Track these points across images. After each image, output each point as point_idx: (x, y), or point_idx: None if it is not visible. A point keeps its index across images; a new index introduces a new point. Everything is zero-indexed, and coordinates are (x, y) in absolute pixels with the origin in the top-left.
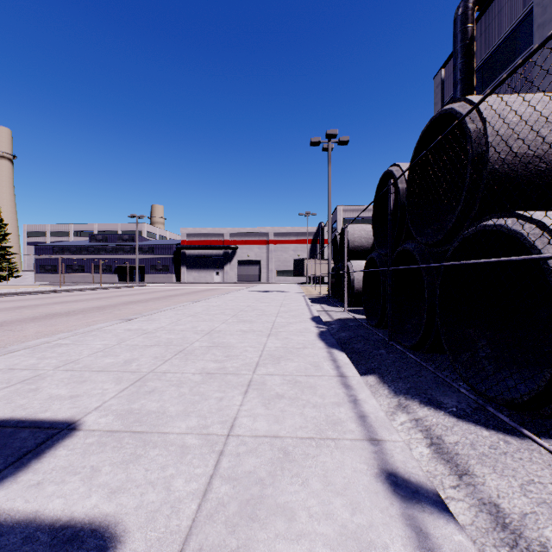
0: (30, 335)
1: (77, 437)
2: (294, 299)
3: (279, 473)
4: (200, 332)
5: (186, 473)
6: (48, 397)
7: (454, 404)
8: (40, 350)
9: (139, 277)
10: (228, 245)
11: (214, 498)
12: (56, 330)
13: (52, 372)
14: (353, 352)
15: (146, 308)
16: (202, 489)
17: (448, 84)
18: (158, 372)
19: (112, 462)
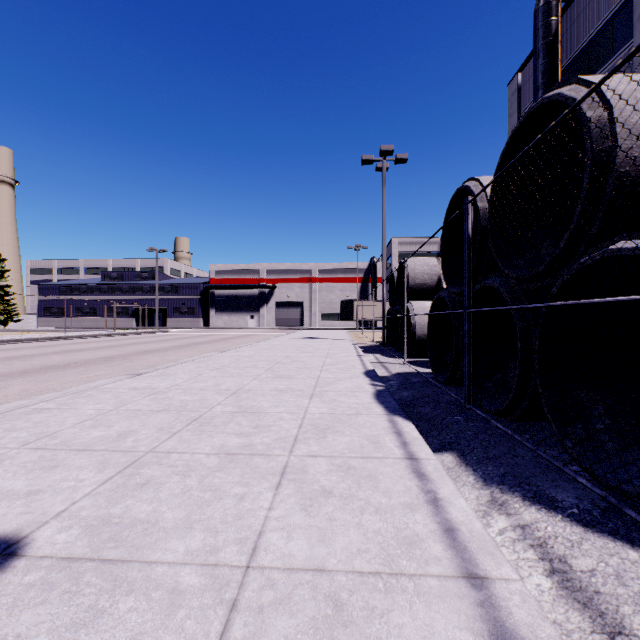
0: (13, 394)
1: (12, 571)
2: (342, 348)
3: None
4: (224, 392)
5: None
6: None
7: (572, 501)
8: (11, 418)
9: (160, 321)
10: (264, 284)
11: None
12: (47, 388)
13: (15, 451)
14: (420, 418)
15: (163, 359)
16: None
17: (526, 90)
18: (160, 451)
19: (53, 627)
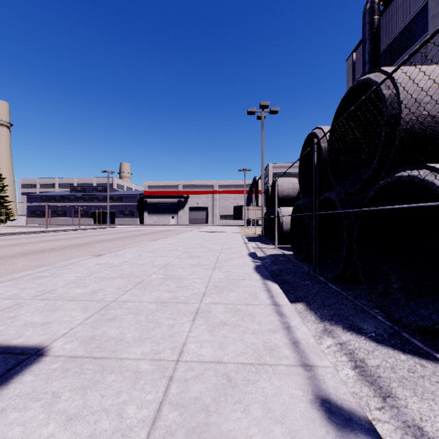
0: (18, 268)
1: (43, 363)
2: (234, 238)
3: (222, 399)
4: (157, 266)
5: (138, 400)
6: (23, 324)
7: (372, 329)
8: (22, 281)
9: (110, 220)
10: (181, 195)
11: (162, 426)
12: (40, 264)
13: (30, 301)
14: (283, 282)
15: (114, 245)
16: (152, 416)
17: (358, 65)
18: (119, 301)
19: (72, 388)
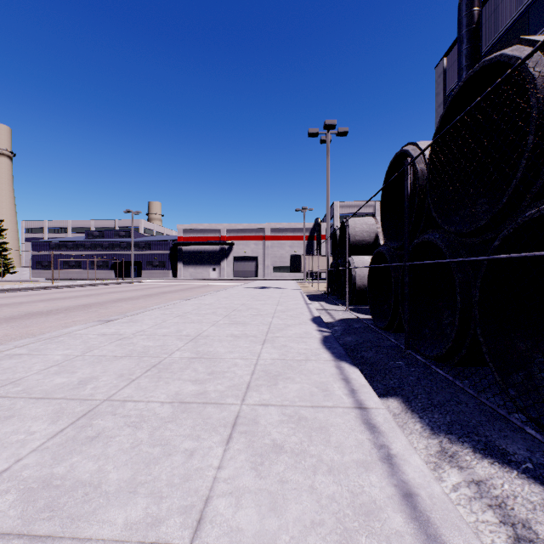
0: None
1: None
2: (291, 297)
3: None
4: (184, 337)
5: None
6: None
7: (524, 454)
8: None
9: (135, 273)
10: (224, 241)
11: None
12: (27, 333)
13: None
14: (363, 362)
15: (134, 306)
16: None
17: (451, 73)
18: (116, 400)
19: None
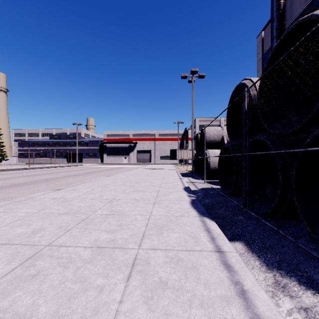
0: None
1: None
2: (171, 174)
3: None
4: (104, 200)
5: None
6: None
7: None
8: None
9: (79, 160)
10: (131, 141)
11: None
12: (8, 197)
13: None
14: (217, 217)
15: (76, 180)
16: None
17: (266, 40)
18: (54, 245)
19: None
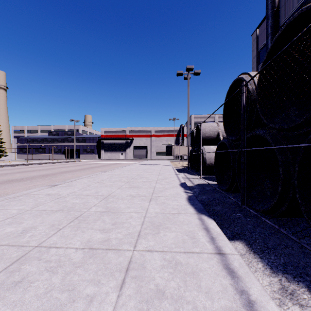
0: None
1: None
2: (167, 170)
3: None
4: (99, 197)
5: None
6: None
7: None
8: None
9: (77, 156)
10: (128, 137)
11: None
12: (3, 193)
13: None
14: (215, 214)
15: (73, 175)
16: None
17: (261, 38)
18: (44, 246)
19: None
